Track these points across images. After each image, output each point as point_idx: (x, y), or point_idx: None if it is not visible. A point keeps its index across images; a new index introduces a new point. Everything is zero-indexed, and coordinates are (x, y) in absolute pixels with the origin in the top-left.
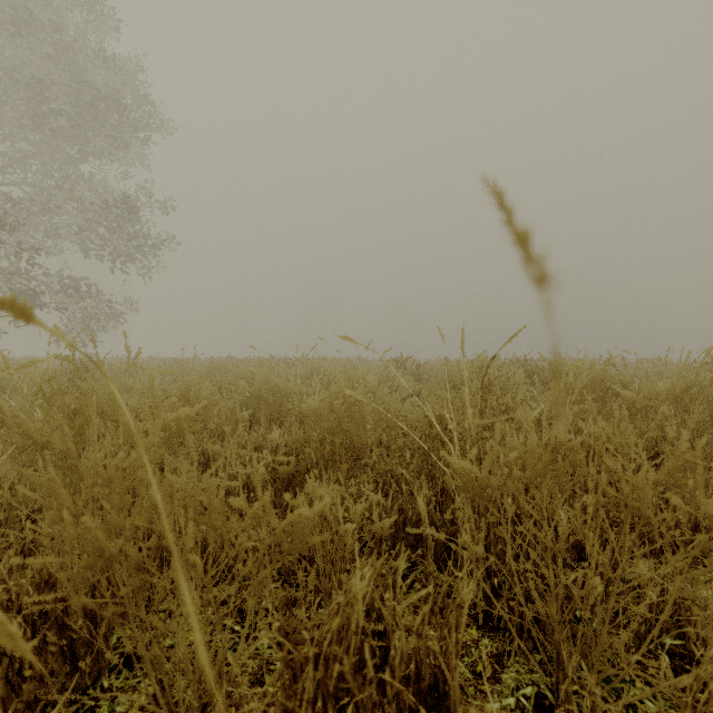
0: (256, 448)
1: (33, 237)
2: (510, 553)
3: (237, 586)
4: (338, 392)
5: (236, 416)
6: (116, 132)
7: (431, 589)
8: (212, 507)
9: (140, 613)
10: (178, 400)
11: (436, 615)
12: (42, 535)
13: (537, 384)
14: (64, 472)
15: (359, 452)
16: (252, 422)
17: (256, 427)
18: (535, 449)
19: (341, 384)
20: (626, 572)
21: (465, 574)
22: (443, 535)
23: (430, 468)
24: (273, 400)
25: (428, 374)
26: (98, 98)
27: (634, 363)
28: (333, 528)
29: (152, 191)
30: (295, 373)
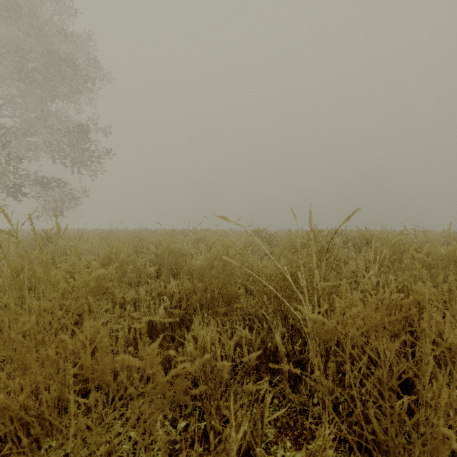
0: (159, 293)
1: (20, 151)
2: (353, 387)
3: (141, 401)
4: (216, 254)
5: (146, 270)
6: (73, 82)
7: (304, 456)
8: (105, 364)
9: (45, 454)
10: (105, 260)
11: (291, 428)
12: (4, 358)
13: (351, 248)
14: (8, 318)
15: (231, 299)
16: (158, 274)
17: (161, 277)
18: (373, 305)
19: (219, 249)
20: (453, 409)
21: (326, 422)
22: (299, 371)
23: (283, 310)
24: (173, 258)
25: (276, 240)
26: (61, 60)
27: (410, 233)
28: (212, 364)
29: (96, 121)
30: (188, 240)
